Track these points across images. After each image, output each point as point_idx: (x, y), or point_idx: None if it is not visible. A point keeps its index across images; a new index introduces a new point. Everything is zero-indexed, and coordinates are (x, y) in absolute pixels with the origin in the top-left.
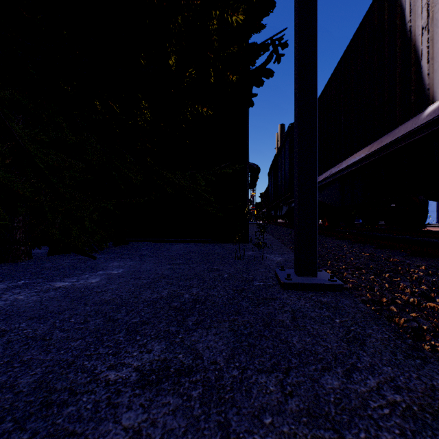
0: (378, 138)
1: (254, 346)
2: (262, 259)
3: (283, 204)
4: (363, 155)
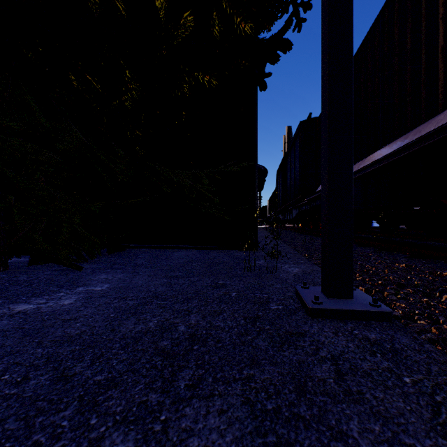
0: (412, 128)
1: (287, 445)
2: (276, 271)
3: (293, 207)
4: (394, 148)
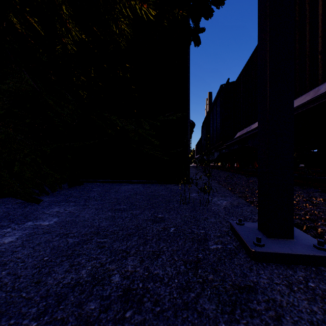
0: (323, 81)
1: None
2: (207, 204)
3: (215, 150)
4: (308, 98)
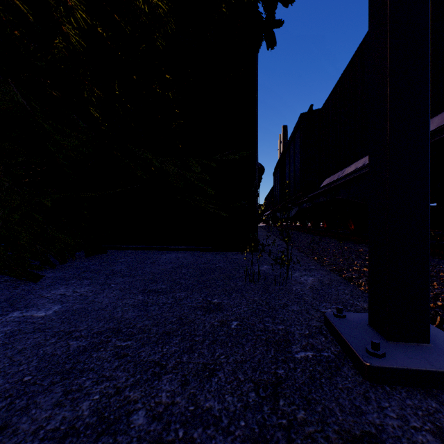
0: None
1: None
2: (286, 281)
3: (292, 204)
4: (431, 128)
